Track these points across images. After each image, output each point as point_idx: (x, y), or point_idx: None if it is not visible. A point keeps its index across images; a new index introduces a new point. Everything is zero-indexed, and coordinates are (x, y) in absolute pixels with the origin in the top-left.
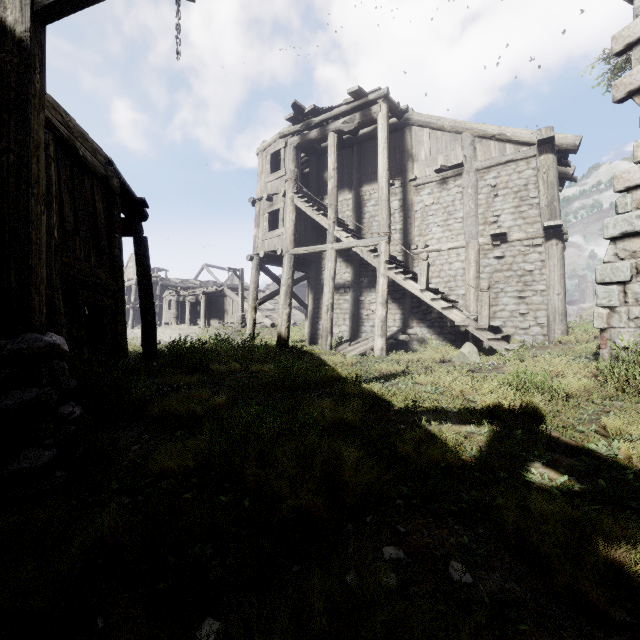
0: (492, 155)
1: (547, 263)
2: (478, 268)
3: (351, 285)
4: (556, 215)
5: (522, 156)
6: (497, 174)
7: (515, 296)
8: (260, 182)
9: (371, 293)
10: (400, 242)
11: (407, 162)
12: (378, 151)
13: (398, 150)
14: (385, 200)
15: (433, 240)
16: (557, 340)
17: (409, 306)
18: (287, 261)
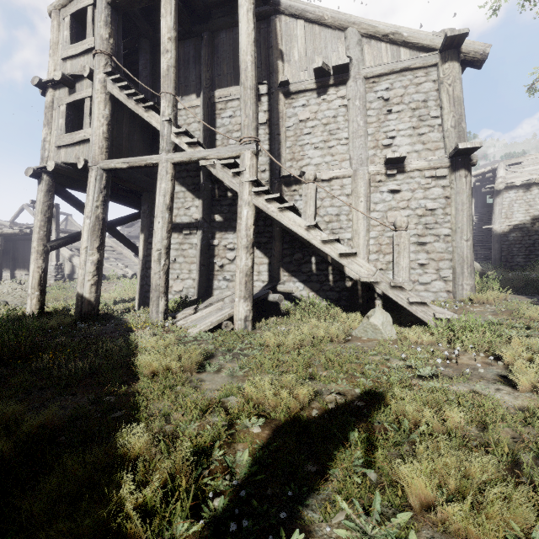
0: (384, 61)
1: (453, 200)
2: (369, 204)
3: (199, 224)
4: (465, 139)
5: (421, 63)
6: (390, 85)
7: (414, 242)
8: (54, 57)
9: (227, 235)
10: (266, 167)
11: (276, 60)
12: (240, 14)
13: (263, 45)
14: (251, 88)
15: (310, 166)
16: (468, 298)
17: (279, 253)
18: (94, 179)
